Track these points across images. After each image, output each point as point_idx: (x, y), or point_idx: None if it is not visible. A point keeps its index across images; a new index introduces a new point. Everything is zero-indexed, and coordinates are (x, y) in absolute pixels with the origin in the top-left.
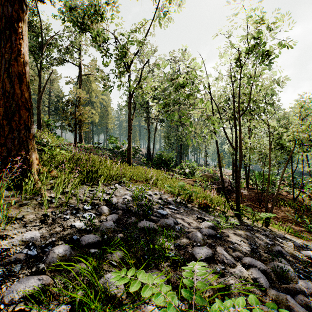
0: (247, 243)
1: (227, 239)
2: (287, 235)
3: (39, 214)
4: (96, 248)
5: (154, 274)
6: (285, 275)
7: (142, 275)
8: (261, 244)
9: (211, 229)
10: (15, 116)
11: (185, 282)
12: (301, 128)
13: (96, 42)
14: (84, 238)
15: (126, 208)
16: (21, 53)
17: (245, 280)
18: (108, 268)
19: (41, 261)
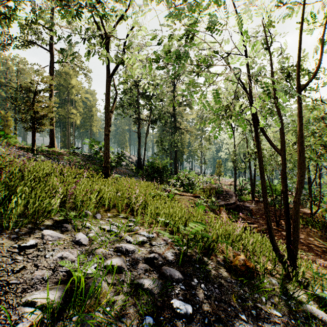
0: None
1: None
2: None
3: None
4: None
5: None
6: None
7: None
8: None
9: None
10: None
11: None
12: None
13: None
14: None
15: None
16: None
17: None
18: None
19: None
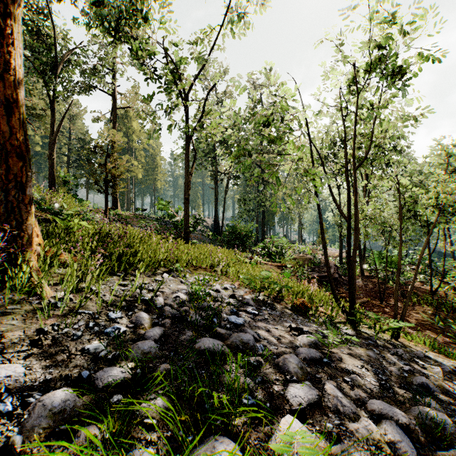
0: (371, 370)
1: (340, 364)
2: (429, 352)
3: (32, 330)
4: (122, 392)
5: (221, 445)
6: (440, 431)
7: None
8: (393, 372)
9: (314, 349)
10: (1, 168)
11: None
12: (450, 187)
13: (137, 58)
14: (101, 375)
15: (178, 316)
16: (10, 67)
17: (376, 445)
18: (140, 434)
19: (18, 423)
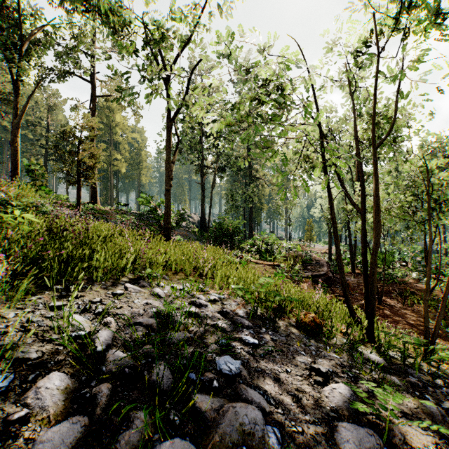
0: None
1: None
2: None
3: None
4: None
5: None
6: None
7: None
8: None
9: (364, 428)
10: None
11: None
12: None
13: (109, 25)
14: None
15: (127, 372)
16: None
17: None
18: None
19: None
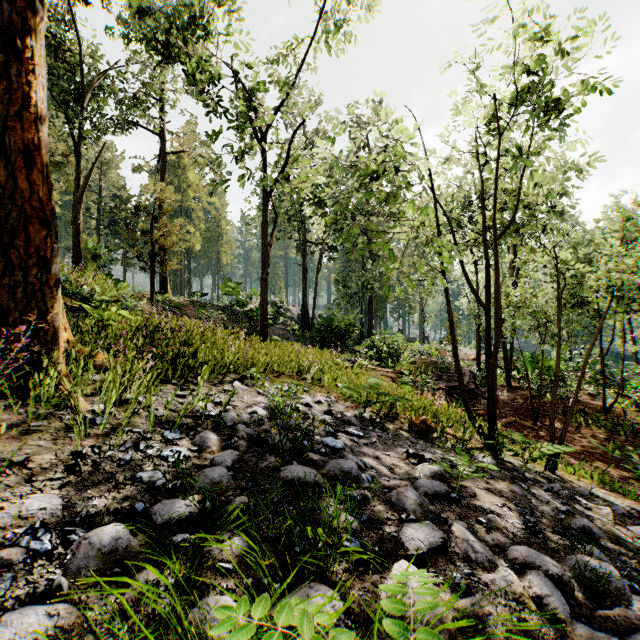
0: (515, 510)
1: (474, 502)
2: (597, 489)
3: (65, 452)
4: (187, 530)
5: (316, 594)
6: (603, 585)
7: (286, 613)
8: (545, 513)
9: (438, 482)
10: (18, 238)
11: (390, 626)
12: (626, 264)
13: (195, 84)
14: (160, 508)
15: (256, 436)
16: (30, 103)
17: (518, 601)
18: (213, 580)
19: (59, 565)
